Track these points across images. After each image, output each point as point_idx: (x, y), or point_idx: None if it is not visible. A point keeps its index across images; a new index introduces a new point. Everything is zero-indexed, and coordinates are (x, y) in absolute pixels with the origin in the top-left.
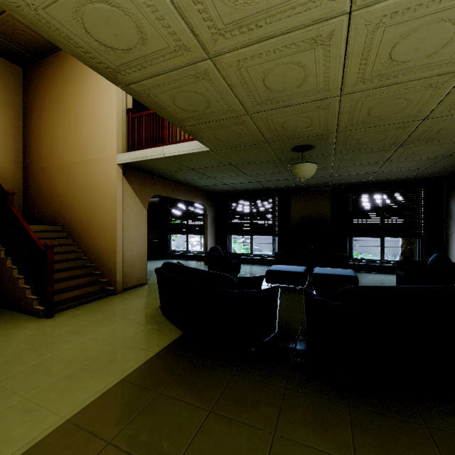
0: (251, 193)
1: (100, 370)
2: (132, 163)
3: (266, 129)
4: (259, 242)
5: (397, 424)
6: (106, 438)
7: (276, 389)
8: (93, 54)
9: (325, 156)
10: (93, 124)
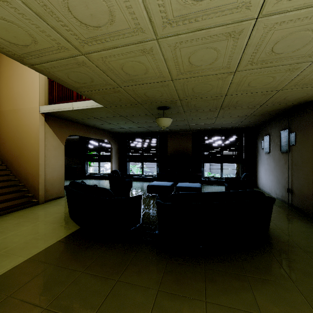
0: (142, 134)
1: (13, 254)
2: (51, 113)
3: (136, 96)
4: (152, 166)
5: (190, 268)
6: (7, 293)
7: (128, 256)
8: (2, 46)
9: (179, 113)
10: (22, 84)
